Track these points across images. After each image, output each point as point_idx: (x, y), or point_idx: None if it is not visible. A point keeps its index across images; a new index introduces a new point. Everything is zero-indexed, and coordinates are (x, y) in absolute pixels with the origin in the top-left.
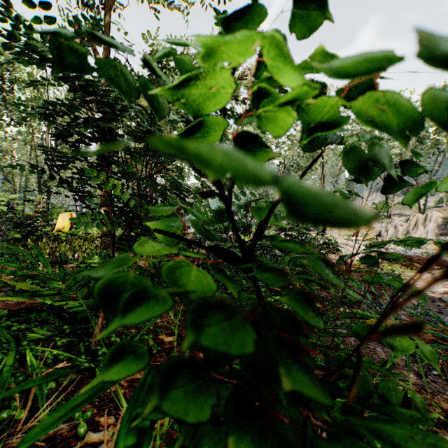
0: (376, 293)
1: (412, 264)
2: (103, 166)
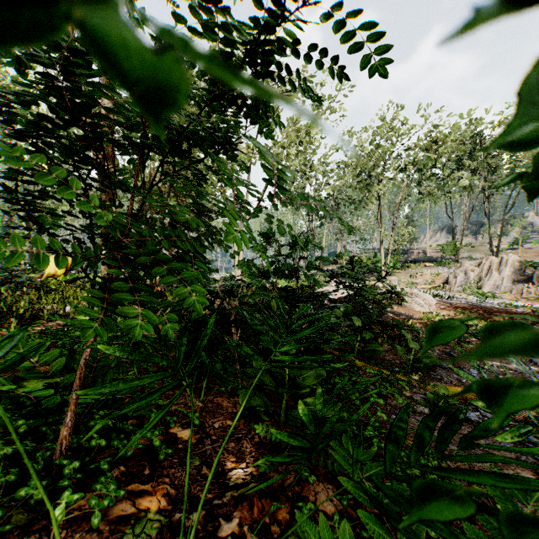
0: (453, 354)
1: (490, 318)
2: (75, 167)
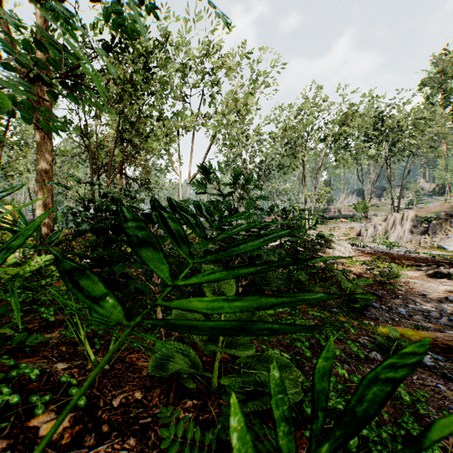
0: (379, 294)
1: (400, 262)
2: None
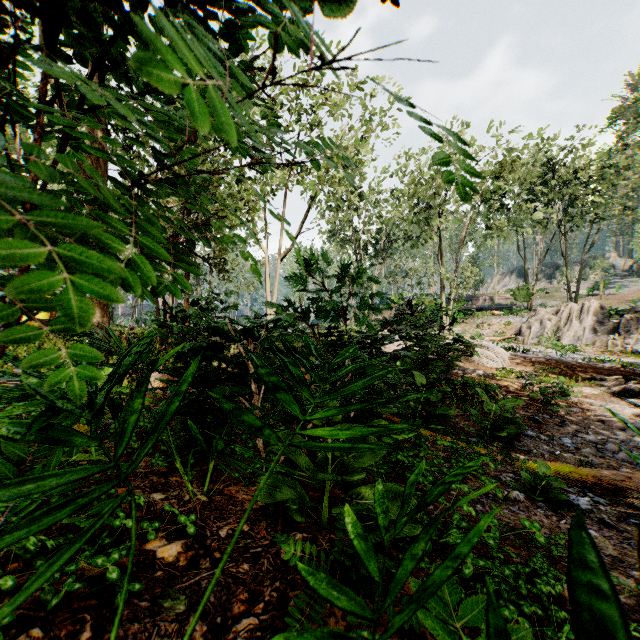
0: (538, 419)
1: (575, 374)
2: None
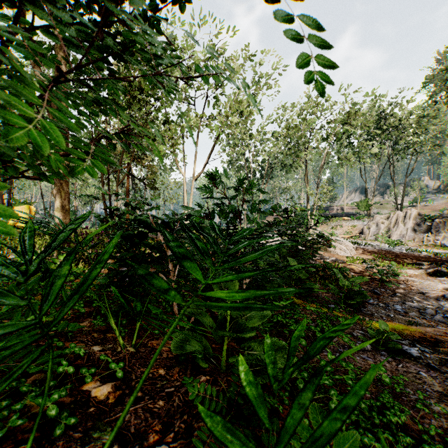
0: (377, 292)
1: (401, 261)
2: None
